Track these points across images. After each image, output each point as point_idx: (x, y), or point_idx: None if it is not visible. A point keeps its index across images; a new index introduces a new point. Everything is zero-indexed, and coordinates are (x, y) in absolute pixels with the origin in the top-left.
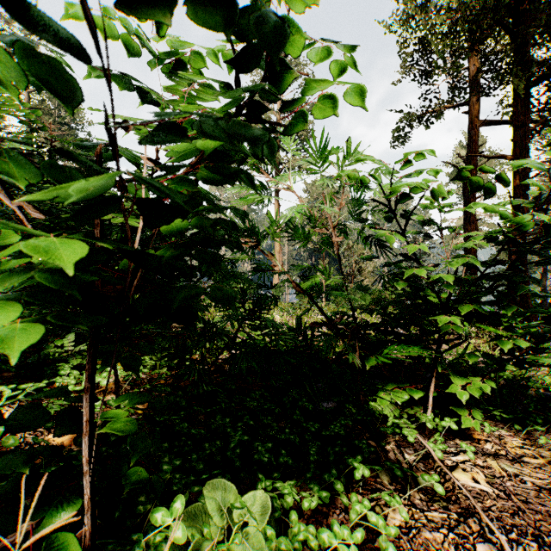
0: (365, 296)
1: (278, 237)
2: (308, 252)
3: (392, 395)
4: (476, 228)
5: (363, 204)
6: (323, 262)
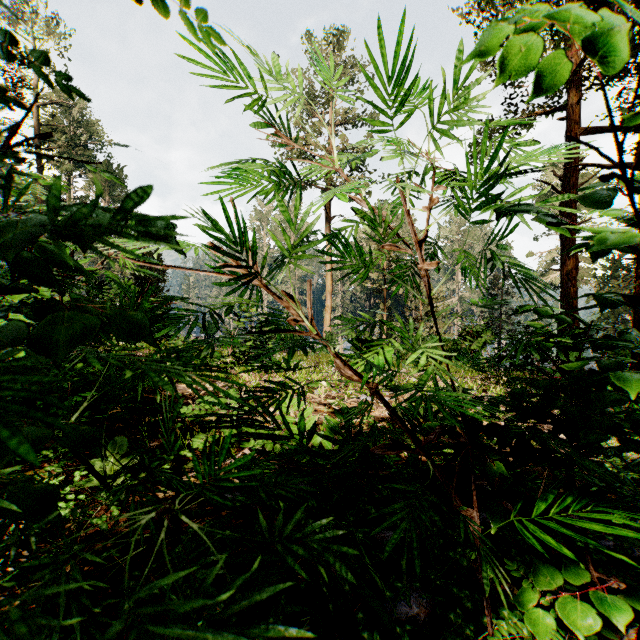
0: (436, 347)
1: (302, 257)
2: (366, 293)
3: (556, 608)
4: (577, 262)
5: (501, 176)
6: (384, 304)
